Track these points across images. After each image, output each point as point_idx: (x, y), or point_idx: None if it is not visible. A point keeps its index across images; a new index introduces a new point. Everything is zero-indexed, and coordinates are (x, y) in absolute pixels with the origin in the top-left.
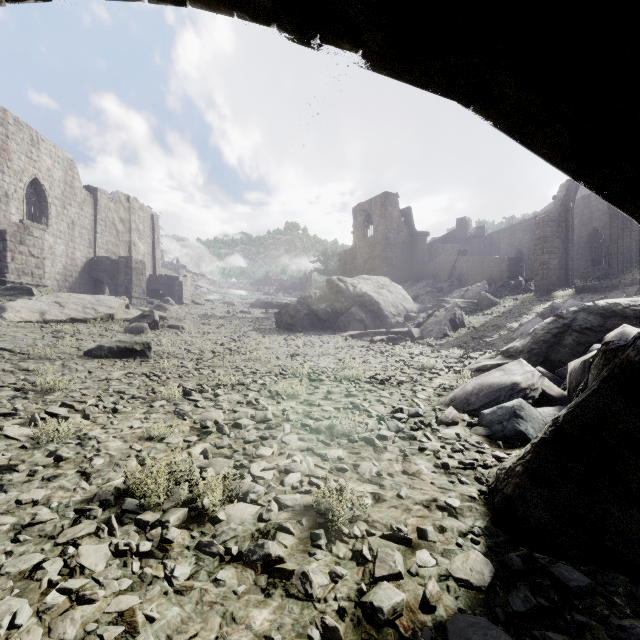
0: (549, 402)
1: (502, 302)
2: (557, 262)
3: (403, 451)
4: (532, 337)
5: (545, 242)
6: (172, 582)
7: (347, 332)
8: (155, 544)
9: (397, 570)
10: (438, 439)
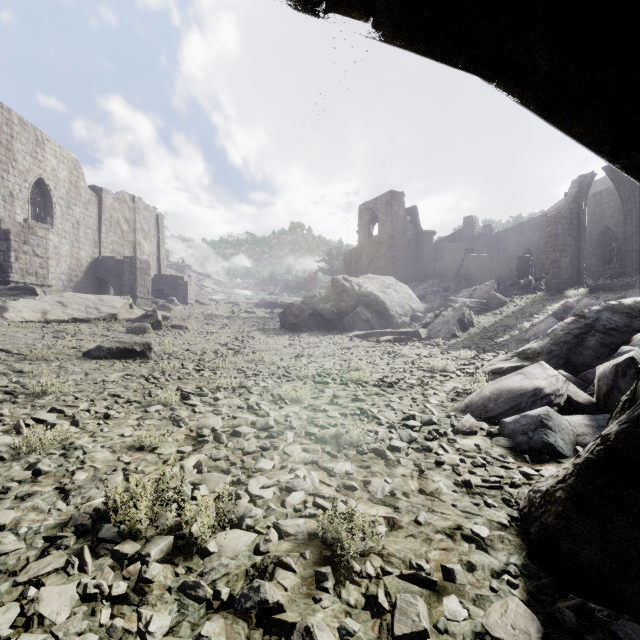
0: (576, 409)
1: (511, 301)
2: (569, 260)
3: (418, 465)
4: (551, 338)
5: (556, 240)
6: (146, 639)
7: (352, 332)
8: (132, 584)
9: (422, 627)
10: (456, 451)
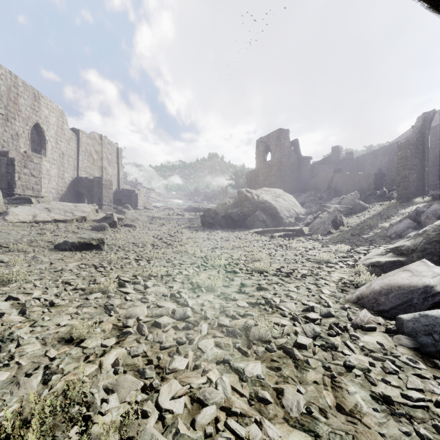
0: None
1: (371, 207)
2: (415, 176)
3: (327, 368)
4: (424, 238)
5: (406, 161)
6: None
7: (253, 229)
8: None
9: None
10: (361, 350)
